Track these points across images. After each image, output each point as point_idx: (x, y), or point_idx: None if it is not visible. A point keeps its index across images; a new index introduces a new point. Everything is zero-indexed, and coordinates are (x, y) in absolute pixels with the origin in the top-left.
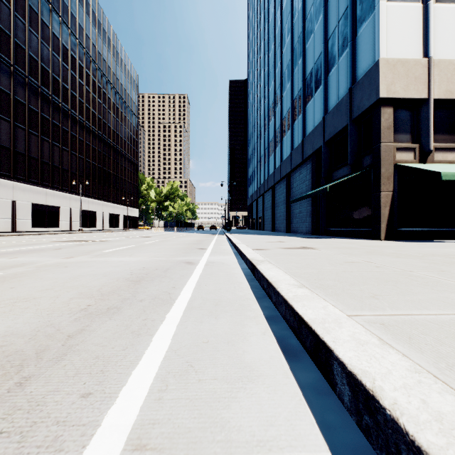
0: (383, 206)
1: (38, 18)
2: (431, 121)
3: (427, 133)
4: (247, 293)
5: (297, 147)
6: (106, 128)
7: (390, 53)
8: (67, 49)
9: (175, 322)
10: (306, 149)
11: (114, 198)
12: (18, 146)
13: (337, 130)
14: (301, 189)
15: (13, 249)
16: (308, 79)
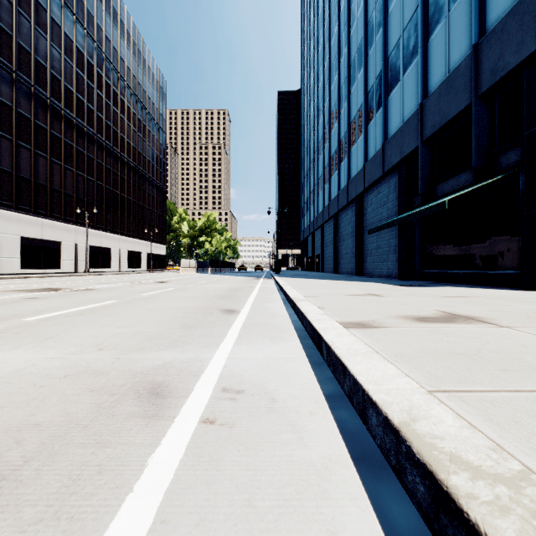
0: None
1: None
2: None
3: None
4: None
5: (374, 156)
6: (124, 144)
7: None
8: (71, 41)
9: None
10: (388, 157)
11: (135, 232)
12: (2, 161)
13: (447, 118)
14: (379, 215)
15: None
16: (393, 55)
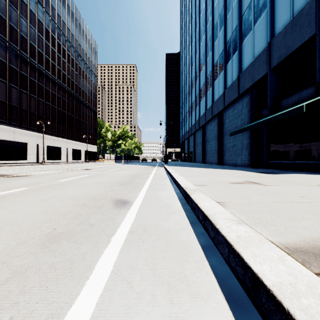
0: None
1: None
2: None
3: None
4: None
5: (231, 84)
6: (70, 82)
7: None
8: (34, 14)
9: None
10: (242, 83)
11: (77, 137)
12: None
13: (292, 49)
14: (235, 124)
15: None
16: (246, 14)
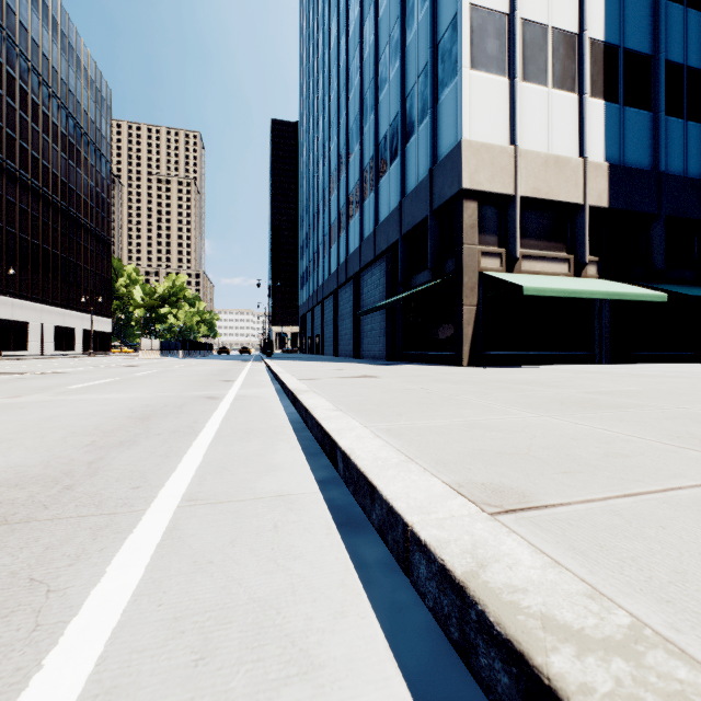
0: (466, 324)
1: None
2: (518, 223)
3: (514, 237)
4: (284, 422)
5: (368, 237)
6: (48, 176)
7: (474, 134)
8: None
9: (204, 447)
10: (379, 242)
11: (65, 300)
12: None
13: (416, 221)
14: (373, 297)
15: None
16: (383, 145)
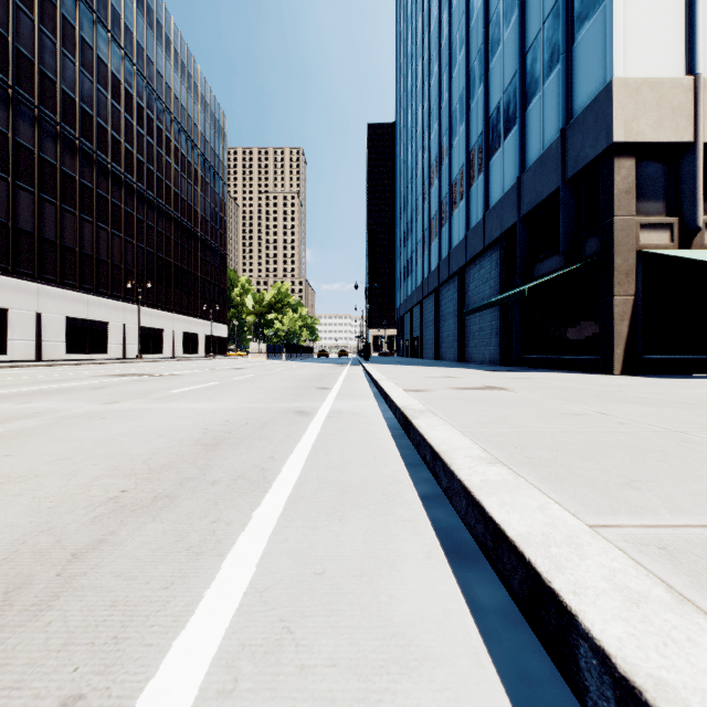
0: (619, 319)
1: (75, 35)
2: (700, 180)
3: (693, 199)
4: (397, 469)
5: (476, 226)
6: (178, 201)
7: (630, 70)
8: (119, 80)
9: (267, 528)
10: (489, 229)
11: (191, 309)
12: (46, 229)
13: (541, 197)
14: (481, 293)
15: (30, 389)
16: (494, 117)
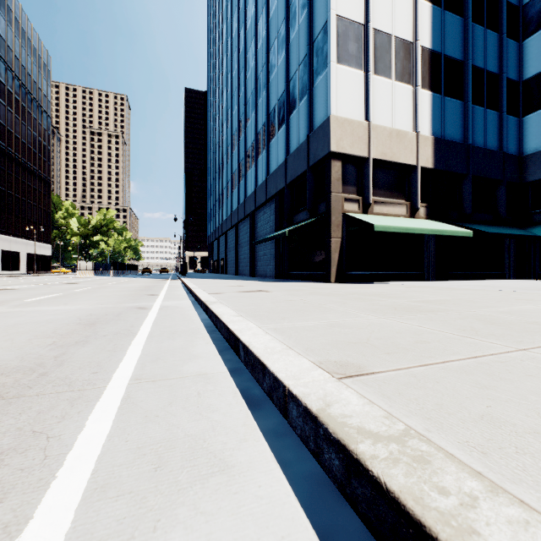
0: (334, 251)
1: None
2: (371, 178)
3: (368, 188)
4: (199, 325)
5: (261, 184)
6: None
7: (339, 111)
8: None
9: (141, 344)
10: (269, 188)
11: (11, 229)
12: None
13: (297, 174)
14: (265, 230)
15: None
16: (272, 114)
